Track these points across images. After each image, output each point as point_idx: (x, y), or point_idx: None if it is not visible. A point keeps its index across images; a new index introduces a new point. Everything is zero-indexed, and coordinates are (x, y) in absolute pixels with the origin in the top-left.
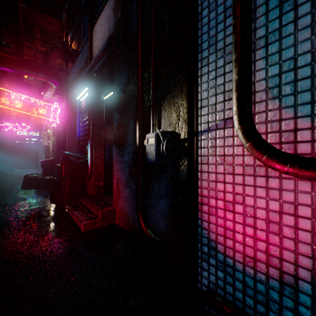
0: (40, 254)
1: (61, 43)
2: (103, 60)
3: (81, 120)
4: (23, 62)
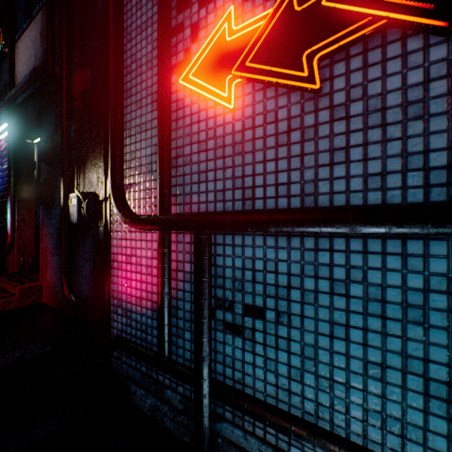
0: None
1: None
2: (28, 94)
3: (0, 167)
4: None
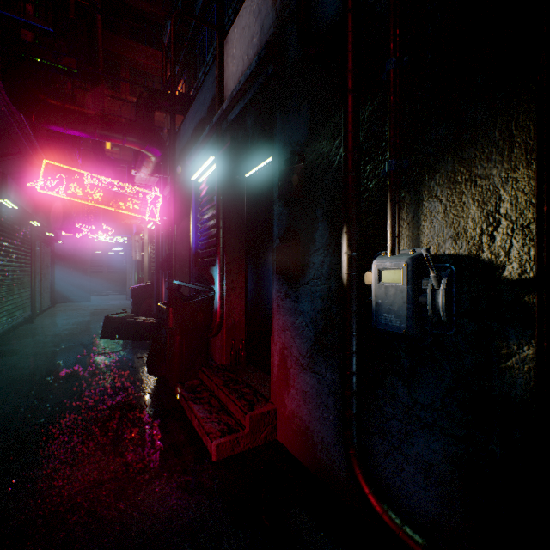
0: (133, 526)
1: (164, 82)
2: (248, 98)
3: (200, 218)
4: (103, 118)
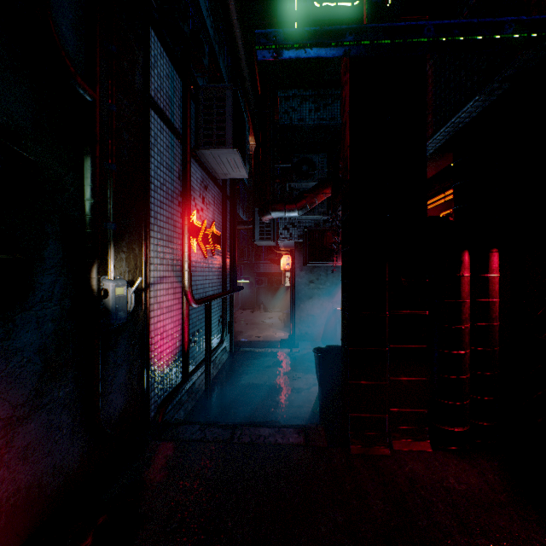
0: None
1: None
2: None
3: None
4: None
